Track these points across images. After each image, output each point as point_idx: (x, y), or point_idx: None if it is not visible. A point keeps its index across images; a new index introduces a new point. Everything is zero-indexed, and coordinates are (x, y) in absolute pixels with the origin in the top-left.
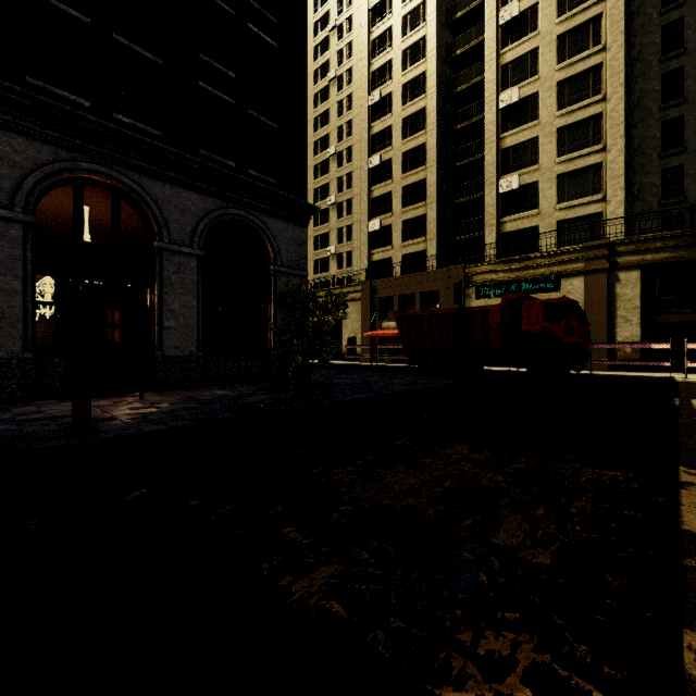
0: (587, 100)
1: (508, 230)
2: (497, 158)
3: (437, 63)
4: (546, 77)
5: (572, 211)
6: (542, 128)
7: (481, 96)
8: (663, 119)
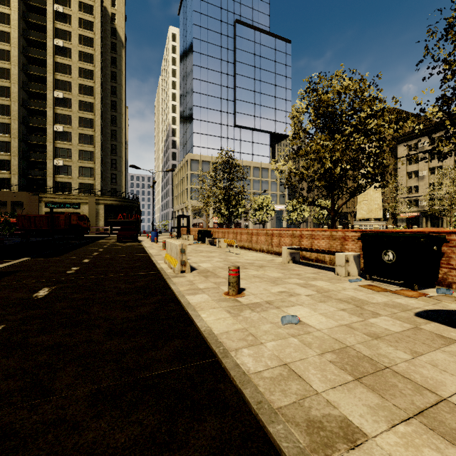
0: (89, 145)
1: (59, 180)
2: (53, 150)
3: (18, 89)
4: (75, 129)
5: (84, 181)
6: (73, 147)
7: (43, 114)
8: (112, 158)
